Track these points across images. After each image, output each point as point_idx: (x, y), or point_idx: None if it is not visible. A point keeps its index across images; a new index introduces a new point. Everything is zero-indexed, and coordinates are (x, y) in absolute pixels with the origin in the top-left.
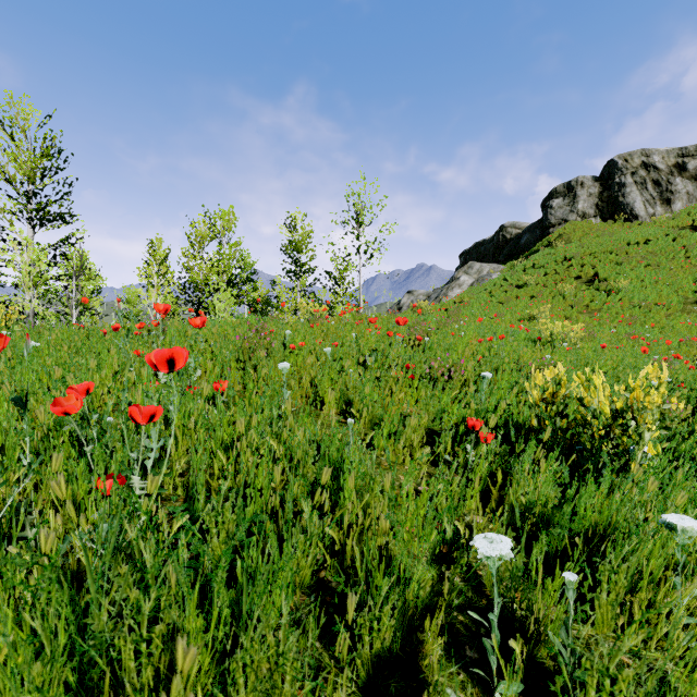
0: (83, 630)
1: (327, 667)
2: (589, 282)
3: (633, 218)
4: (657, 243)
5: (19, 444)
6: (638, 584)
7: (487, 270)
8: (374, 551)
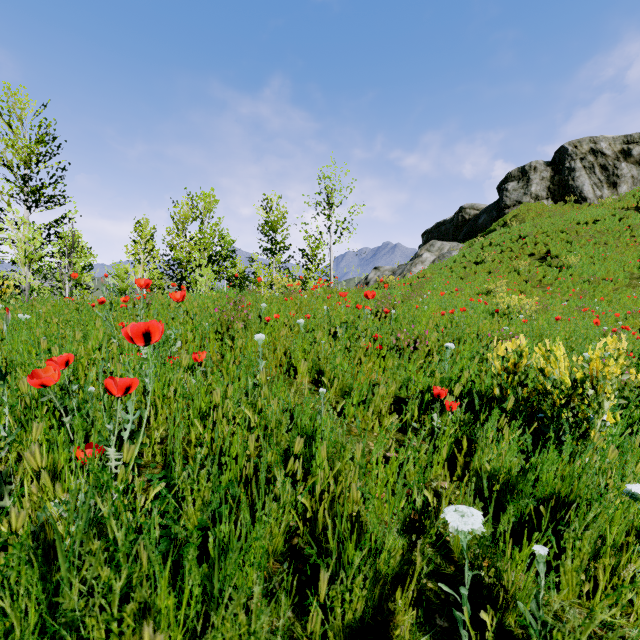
0: (57, 601)
1: (299, 637)
2: (542, 259)
3: (582, 200)
4: (604, 223)
5: (4, 413)
6: (602, 550)
7: (447, 248)
8: (345, 524)
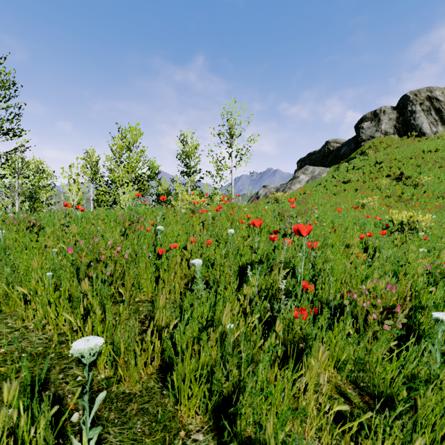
0: None
1: None
2: (397, 179)
3: (421, 134)
4: (444, 151)
5: None
6: None
7: (318, 171)
8: None
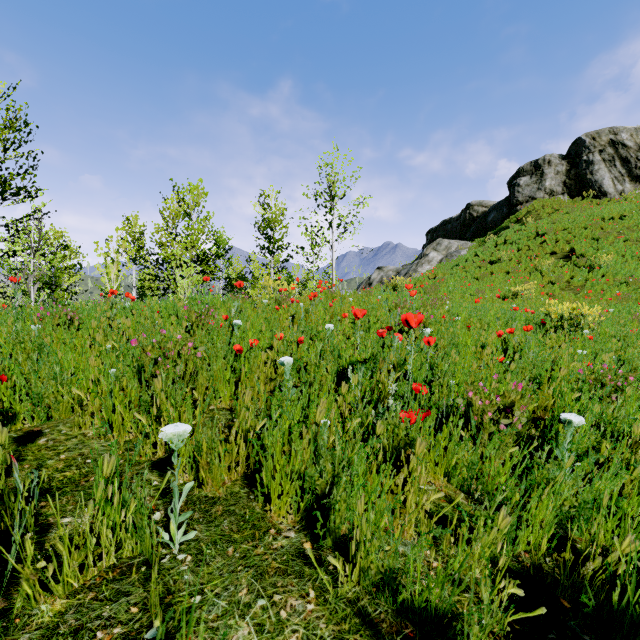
0: None
1: None
2: (565, 258)
3: (601, 195)
4: (633, 218)
5: None
6: None
7: (455, 247)
8: None
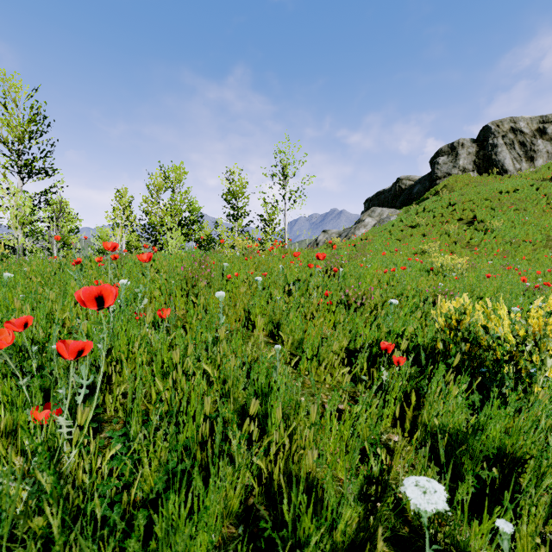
0: None
1: None
2: (469, 223)
3: (503, 172)
4: (523, 192)
5: None
6: None
7: (386, 214)
8: (302, 500)
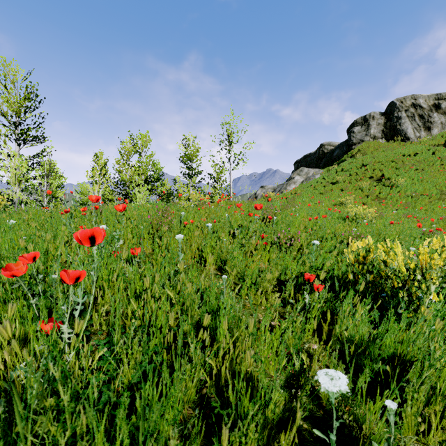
0: None
1: None
2: (378, 180)
3: (406, 139)
4: (422, 155)
5: None
6: (433, 398)
7: (312, 173)
8: (242, 384)
